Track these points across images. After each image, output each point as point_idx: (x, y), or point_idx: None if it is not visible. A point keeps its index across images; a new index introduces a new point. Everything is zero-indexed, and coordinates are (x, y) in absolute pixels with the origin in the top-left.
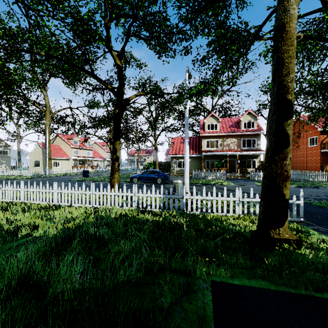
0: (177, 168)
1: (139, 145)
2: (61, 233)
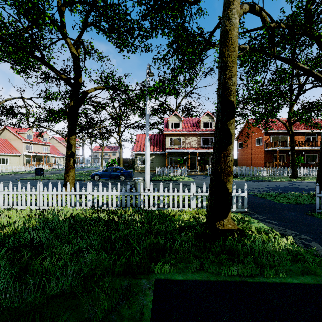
0: (141, 165)
1: (102, 142)
2: None
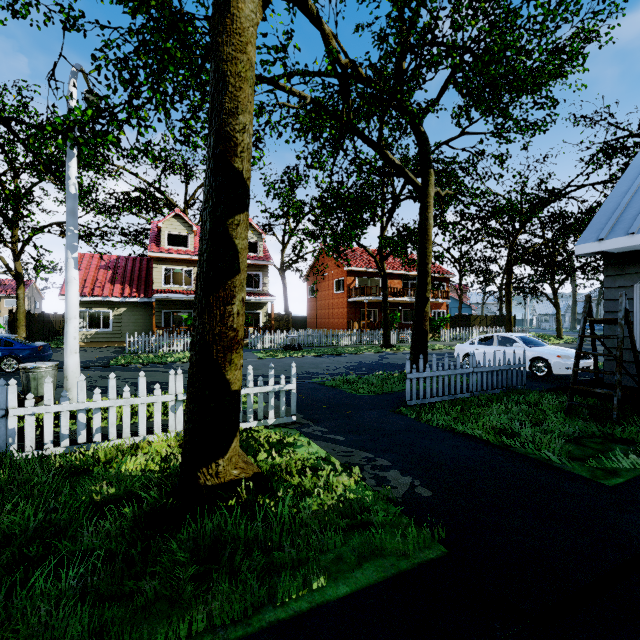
0: (86, 330)
1: None
2: None
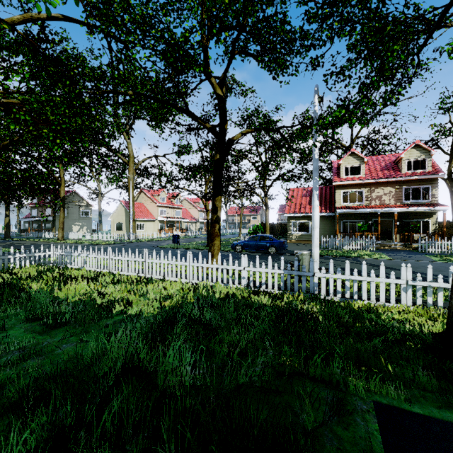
0: (296, 233)
1: (241, 201)
2: (158, 313)
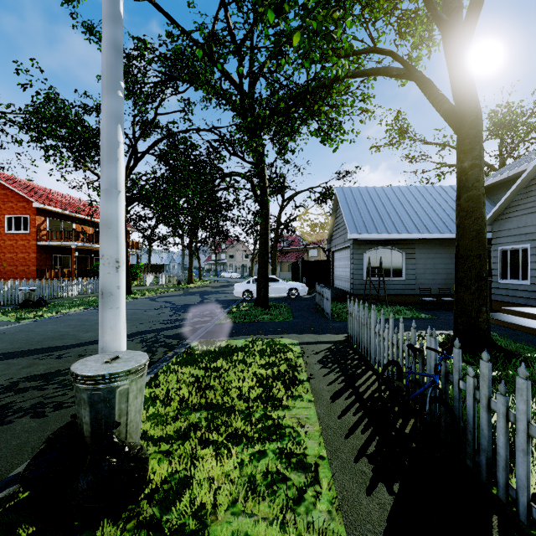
0: None
1: None
2: None
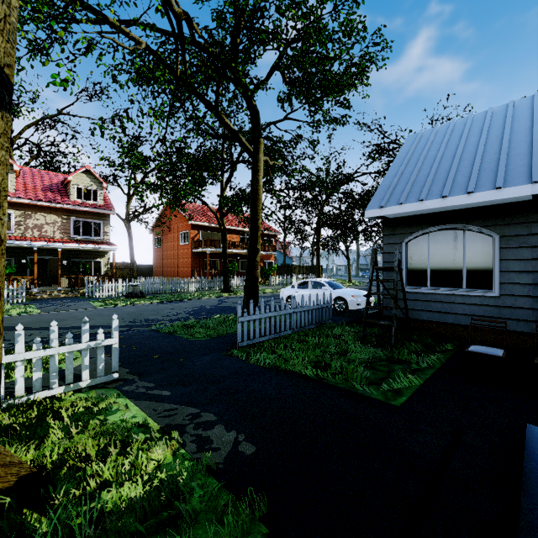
0: None
1: None
2: None
